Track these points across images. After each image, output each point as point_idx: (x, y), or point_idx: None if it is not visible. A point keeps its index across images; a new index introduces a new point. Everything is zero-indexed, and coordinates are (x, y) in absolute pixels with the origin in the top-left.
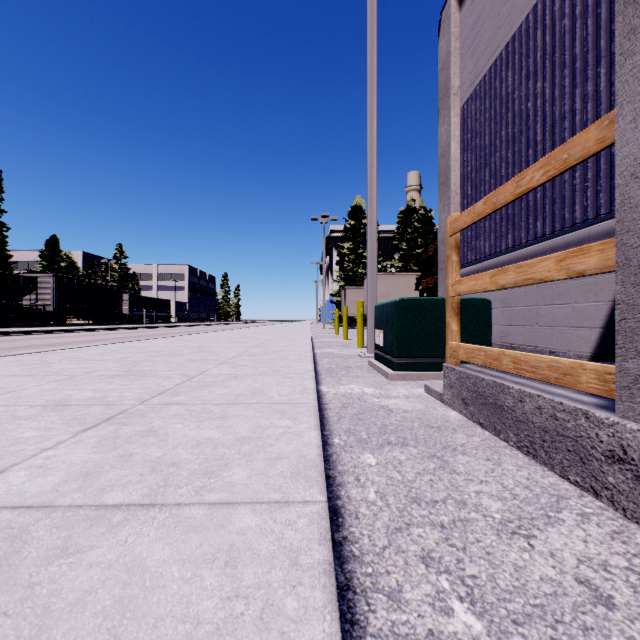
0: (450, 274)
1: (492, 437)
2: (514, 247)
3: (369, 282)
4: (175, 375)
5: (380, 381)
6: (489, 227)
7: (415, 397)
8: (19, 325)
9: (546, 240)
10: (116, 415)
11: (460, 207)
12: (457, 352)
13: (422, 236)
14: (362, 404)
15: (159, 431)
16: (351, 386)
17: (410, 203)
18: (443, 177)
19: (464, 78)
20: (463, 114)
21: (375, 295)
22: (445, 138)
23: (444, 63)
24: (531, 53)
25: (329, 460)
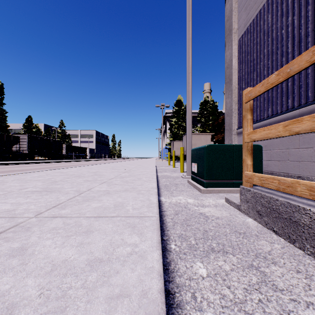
0: (245, 127)
1: (288, 244)
2: (273, 115)
3: (187, 136)
4: (72, 191)
5: (196, 194)
6: (256, 105)
7: (220, 206)
8: (11, 160)
9: (295, 110)
10: (8, 229)
11: (238, 95)
12: (252, 179)
13: (212, 115)
14: (188, 211)
15: (28, 249)
16: (179, 197)
17: (206, 98)
18: (228, 79)
19: (240, 23)
20: (240, 43)
21: (191, 144)
22: (229, 57)
23: (228, 16)
24: (284, 1)
25: (168, 269)
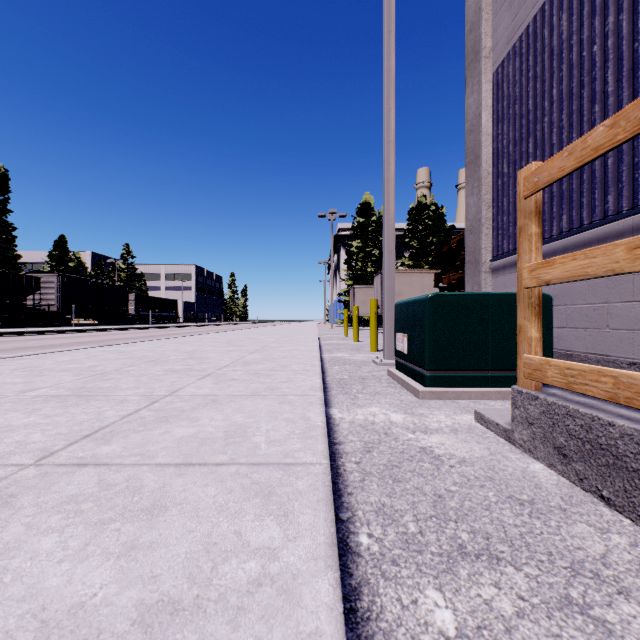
0: (525, 254)
1: None
2: (571, 230)
3: (386, 277)
4: (134, 396)
5: (408, 401)
6: None
7: (465, 431)
8: (22, 325)
9: (623, 218)
10: None
11: (493, 189)
12: (542, 372)
13: (433, 233)
14: (393, 445)
15: None
16: (372, 409)
17: (421, 199)
18: (471, 155)
19: (498, 36)
20: (497, 79)
21: (393, 292)
22: (474, 110)
23: (473, 23)
24: None
25: (356, 612)
